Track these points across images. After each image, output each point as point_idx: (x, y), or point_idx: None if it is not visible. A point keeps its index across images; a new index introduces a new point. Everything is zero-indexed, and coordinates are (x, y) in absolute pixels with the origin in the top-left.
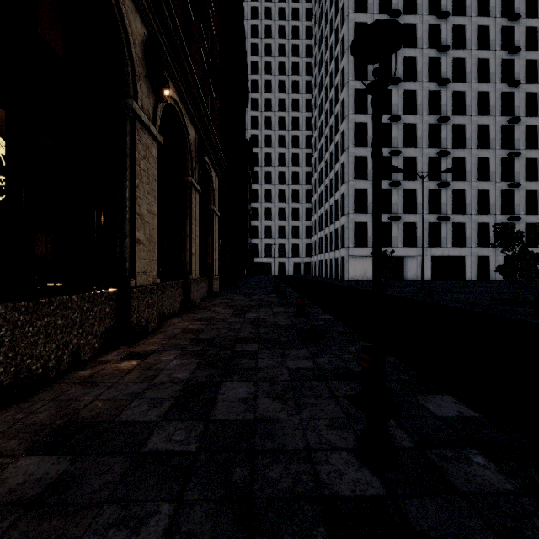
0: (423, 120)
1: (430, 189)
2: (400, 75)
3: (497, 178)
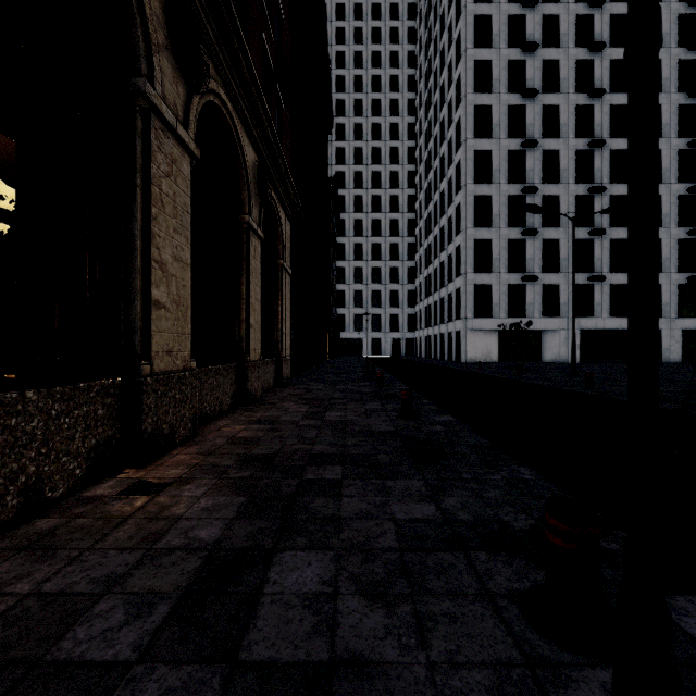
0: (568, 146)
1: (579, 239)
2: (537, 85)
3: (672, 223)
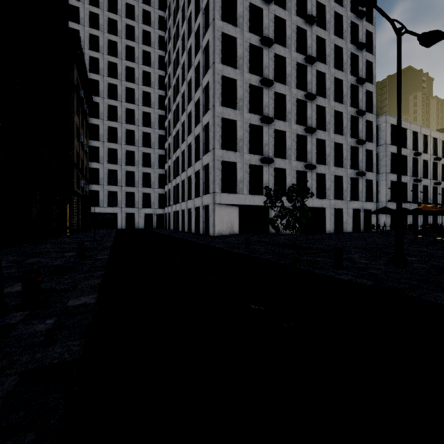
0: (292, 56)
1: (297, 134)
2: None
3: (348, 134)
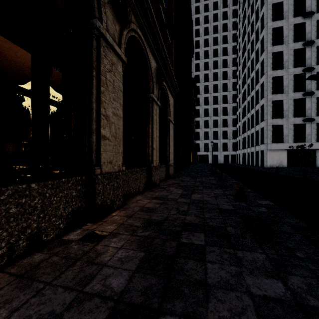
0: None
1: None
2: (313, 9)
3: None
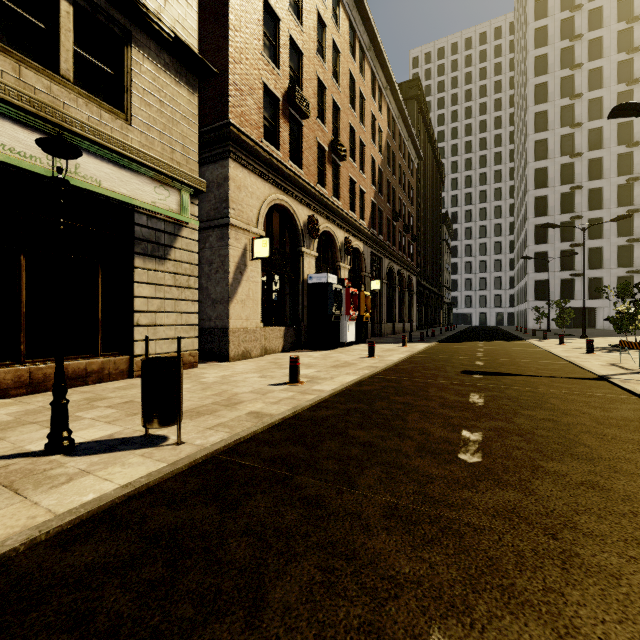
0: (610, 183)
1: (620, 245)
2: (583, 147)
3: None
